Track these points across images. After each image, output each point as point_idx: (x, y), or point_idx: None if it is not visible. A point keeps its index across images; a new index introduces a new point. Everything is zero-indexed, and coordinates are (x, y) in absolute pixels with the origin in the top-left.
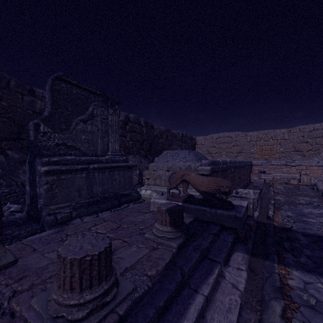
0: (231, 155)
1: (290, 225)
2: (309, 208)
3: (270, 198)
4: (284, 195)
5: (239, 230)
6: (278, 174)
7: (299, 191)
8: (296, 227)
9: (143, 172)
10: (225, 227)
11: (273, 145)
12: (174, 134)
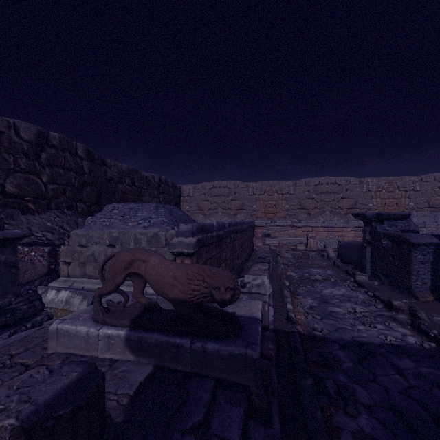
0: (230, 212)
1: (320, 328)
2: (328, 286)
3: (282, 275)
4: (295, 268)
5: (254, 389)
6: (285, 238)
7: (309, 259)
8: (326, 329)
9: (59, 249)
10: (225, 382)
11: (278, 201)
12: (146, 178)
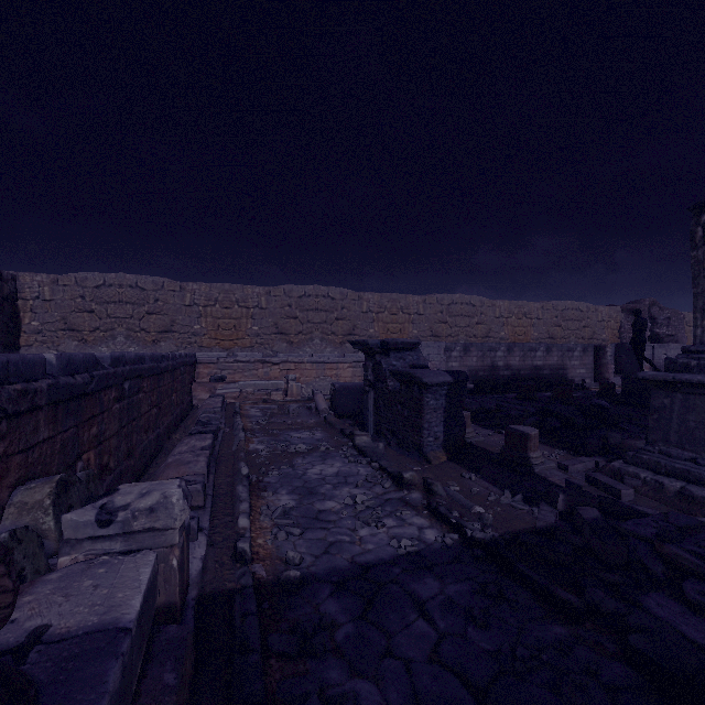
0: (144, 337)
1: (299, 557)
2: (316, 462)
3: (239, 453)
4: (265, 434)
5: None
6: (251, 383)
7: (289, 416)
8: (310, 553)
9: None
10: None
11: (241, 319)
12: None
